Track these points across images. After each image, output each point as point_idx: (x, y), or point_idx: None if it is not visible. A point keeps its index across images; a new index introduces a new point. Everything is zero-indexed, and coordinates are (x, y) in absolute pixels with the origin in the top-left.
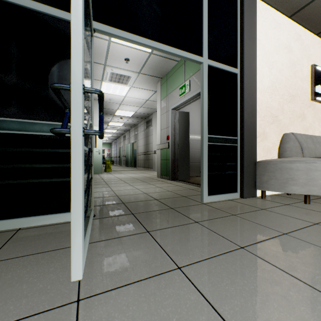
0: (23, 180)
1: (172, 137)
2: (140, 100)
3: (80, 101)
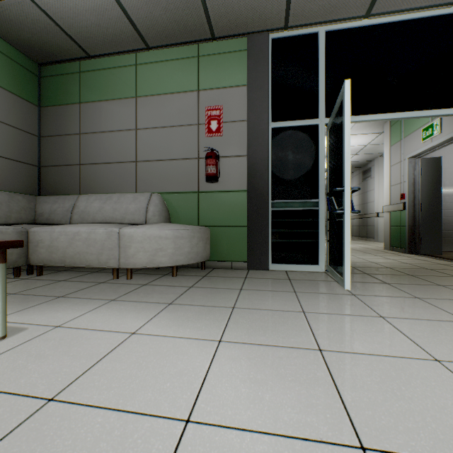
0: (286, 240)
1: (409, 195)
2: (355, 146)
3: (349, 196)
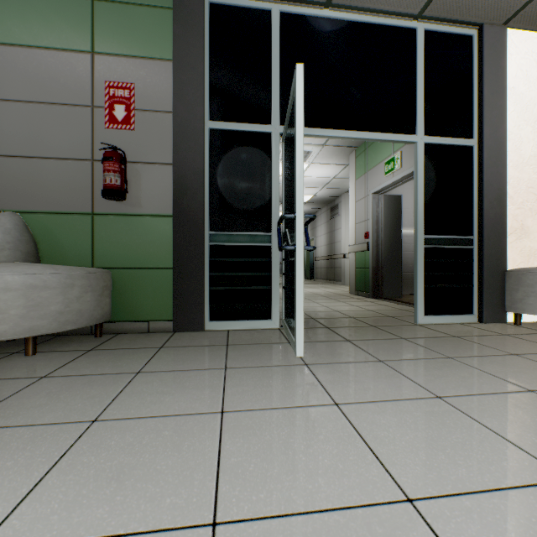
0: (230, 287)
1: (373, 234)
2: (322, 178)
3: (302, 226)
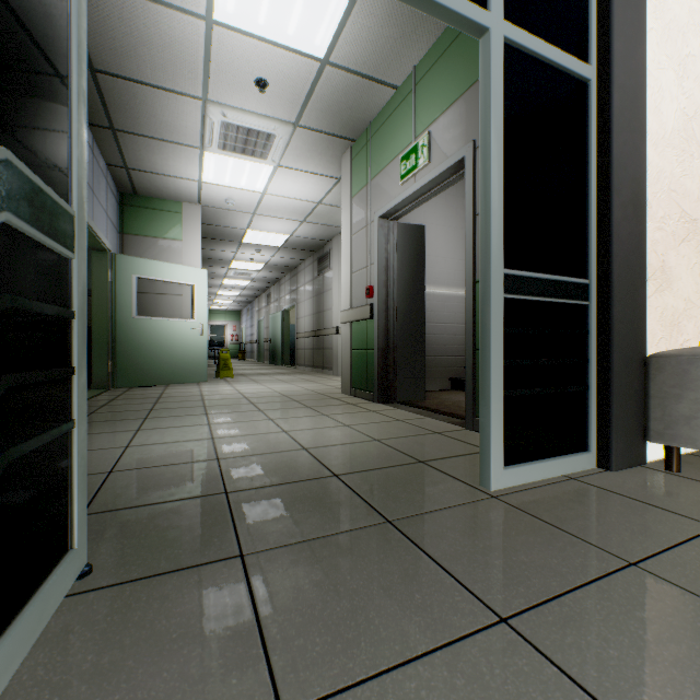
0: None
1: (380, 289)
2: (301, 202)
3: None
